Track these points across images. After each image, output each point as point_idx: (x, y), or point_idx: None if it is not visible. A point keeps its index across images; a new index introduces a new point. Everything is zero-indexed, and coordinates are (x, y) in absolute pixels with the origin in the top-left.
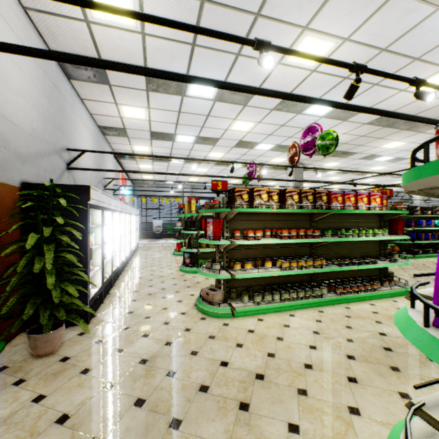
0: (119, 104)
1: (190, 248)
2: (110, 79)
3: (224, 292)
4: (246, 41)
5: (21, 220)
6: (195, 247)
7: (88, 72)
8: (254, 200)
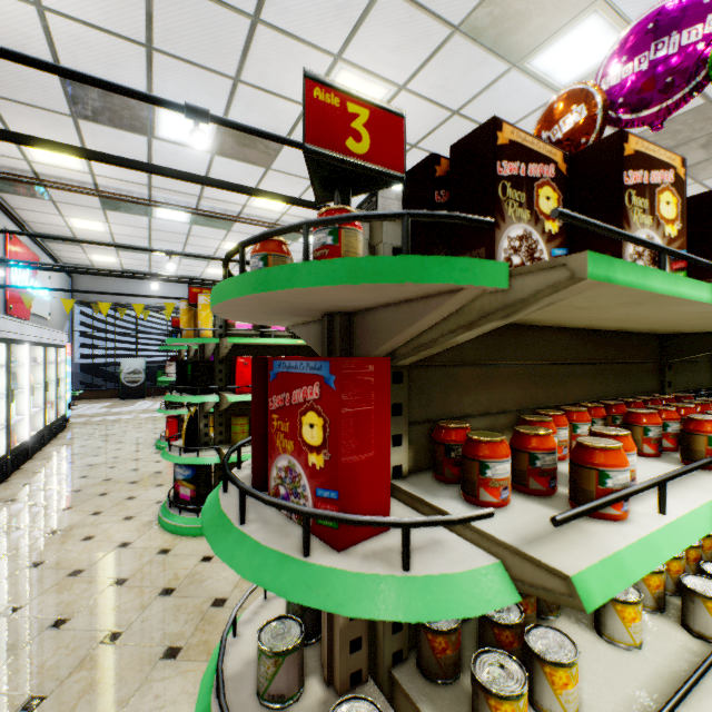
0: None
1: (194, 450)
2: None
3: None
4: None
5: None
6: (210, 447)
7: None
8: (626, 223)
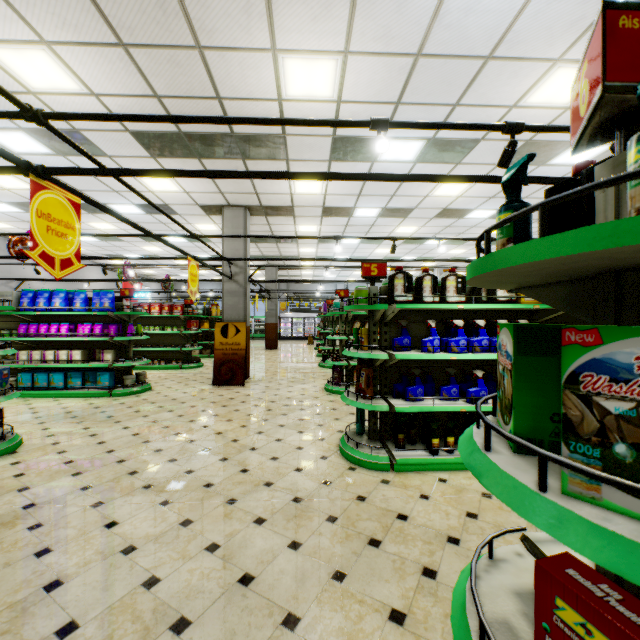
0: None
1: None
2: None
3: None
4: None
5: None
6: None
7: None
8: None
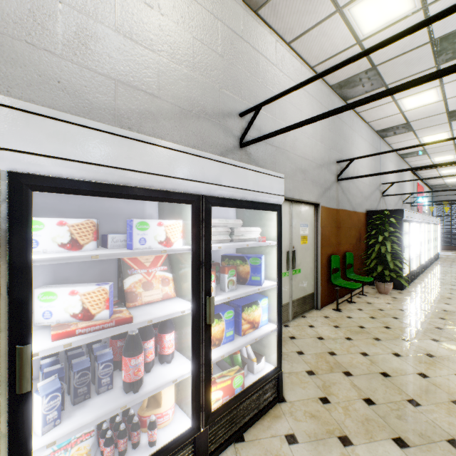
0: (419, 138)
1: None
2: (413, 128)
3: None
4: None
5: (365, 229)
6: None
7: (396, 131)
8: None
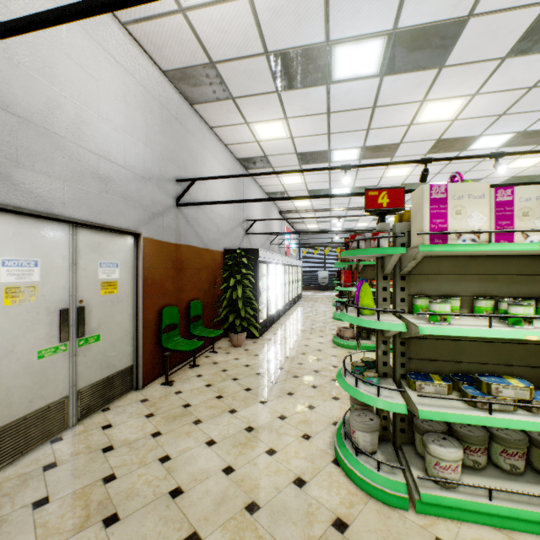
0: (279, 177)
1: (341, 298)
2: (272, 165)
3: (356, 332)
4: (335, 168)
5: (224, 271)
6: (345, 296)
7: (258, 164)
8: None
